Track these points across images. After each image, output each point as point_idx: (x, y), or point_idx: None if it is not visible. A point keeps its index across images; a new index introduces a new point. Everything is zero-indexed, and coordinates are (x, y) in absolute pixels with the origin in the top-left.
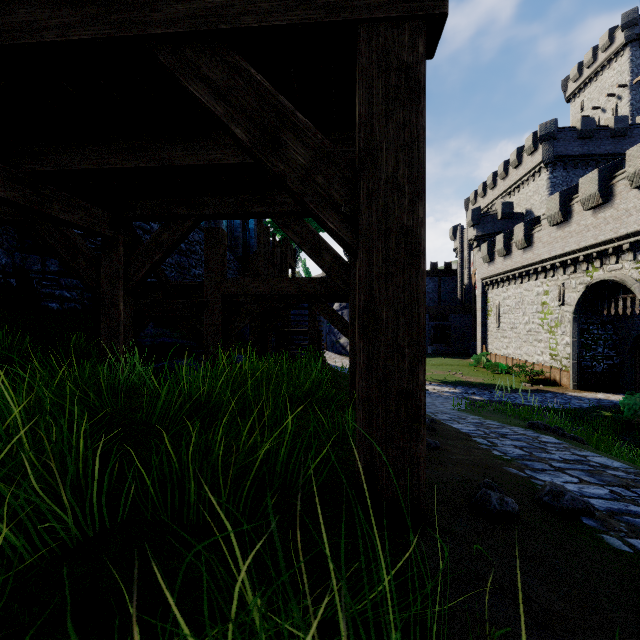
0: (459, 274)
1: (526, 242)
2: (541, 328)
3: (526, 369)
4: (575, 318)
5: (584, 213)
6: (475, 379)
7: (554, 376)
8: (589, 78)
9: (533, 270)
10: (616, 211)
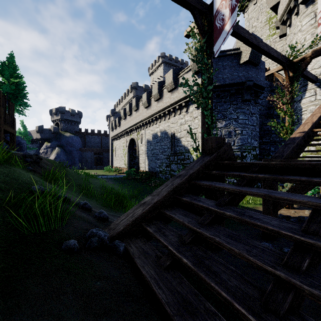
0: (109, 136)
1: (119, 124)
2: (123, 155)
3: (120, 170)
4: (128, 151)
5: (128, 116)
6: (99, 174)
7: (125, 171)
8: (154, 70)
9: (121, 134)
10: (133, 117)
